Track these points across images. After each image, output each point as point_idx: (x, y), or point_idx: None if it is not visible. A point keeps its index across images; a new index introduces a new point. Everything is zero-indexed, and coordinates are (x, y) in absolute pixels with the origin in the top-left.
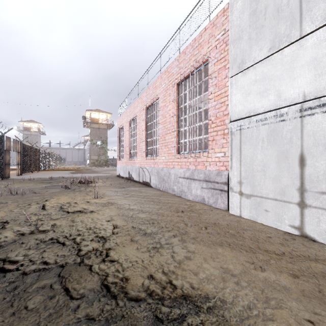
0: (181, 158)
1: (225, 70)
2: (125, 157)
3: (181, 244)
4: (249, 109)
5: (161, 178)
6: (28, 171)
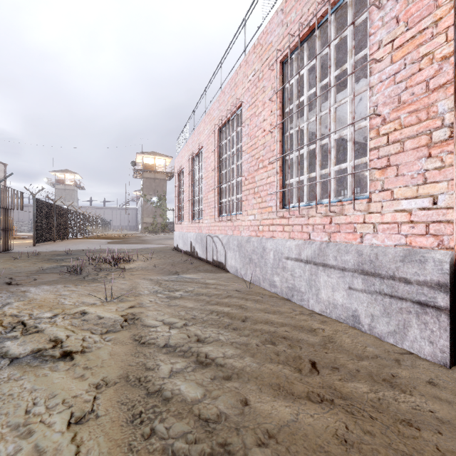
0: (289, 216)
1: None
2: (186, 218)
3: None
4: None
5: (246, 257)
6: (46, 240)
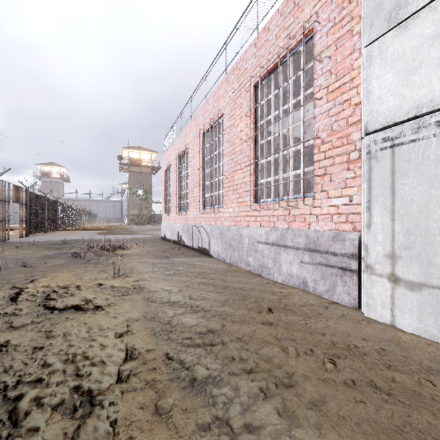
0: (260, 209)
1: (351, 38)
2: (173, 210)
3: (286, 431)
4: (416, 100)
5: (226, 243)
6: (38, 231)
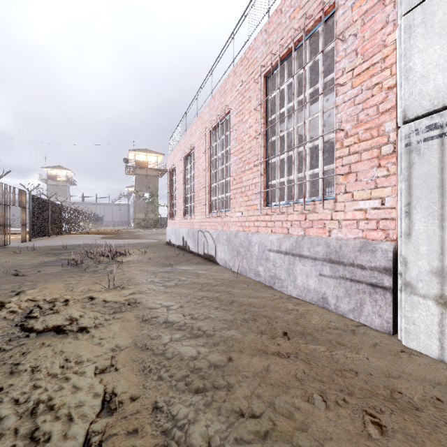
0: (272, 213)
1: (383, 9)
2: (178, 214)
3: None
4: None
5: (234, 250)
6: (41, 236)
